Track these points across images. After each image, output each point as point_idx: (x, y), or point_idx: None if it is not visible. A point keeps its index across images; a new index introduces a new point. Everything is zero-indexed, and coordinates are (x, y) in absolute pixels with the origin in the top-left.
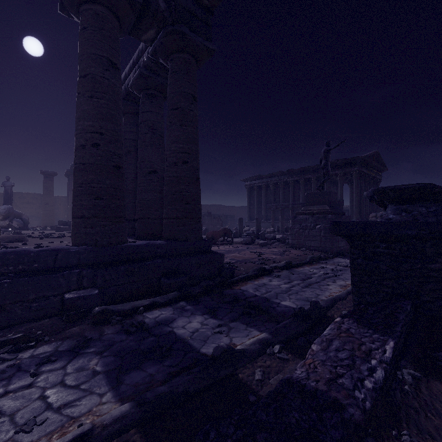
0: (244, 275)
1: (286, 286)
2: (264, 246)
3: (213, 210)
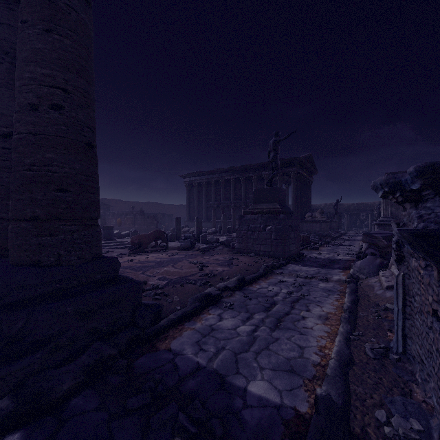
0: (178, 314)
1: (246, 329)
2: (207, 251)
3: (149, 209)
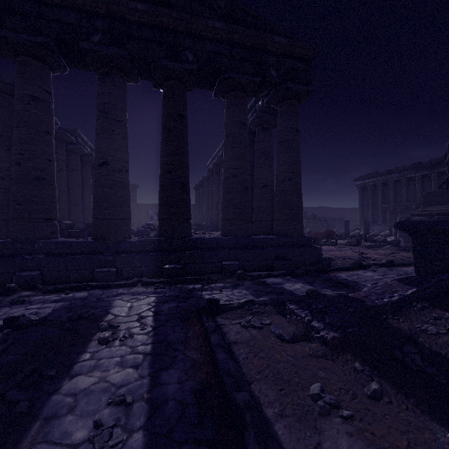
0: (339, 266)
1: (378, 277)
2: (371, 248)
3: (319, 213)
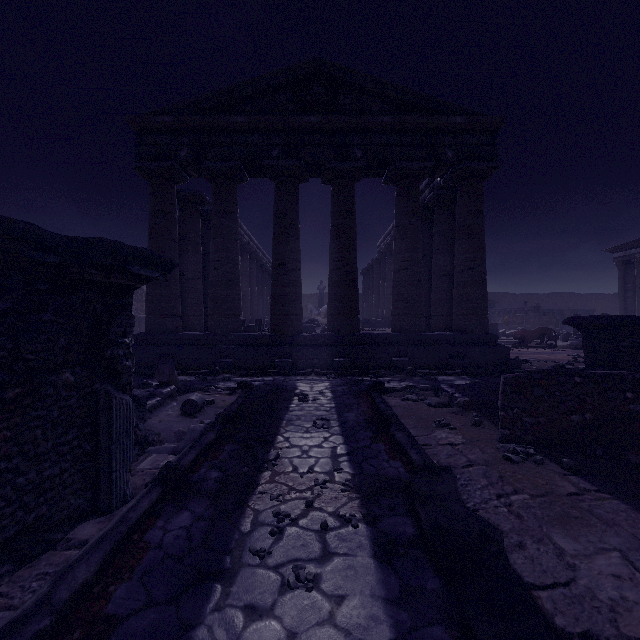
0: (532, 369)
1: None
2: None
3: (553, 303)
